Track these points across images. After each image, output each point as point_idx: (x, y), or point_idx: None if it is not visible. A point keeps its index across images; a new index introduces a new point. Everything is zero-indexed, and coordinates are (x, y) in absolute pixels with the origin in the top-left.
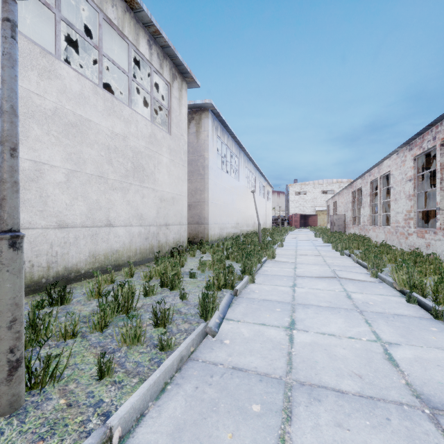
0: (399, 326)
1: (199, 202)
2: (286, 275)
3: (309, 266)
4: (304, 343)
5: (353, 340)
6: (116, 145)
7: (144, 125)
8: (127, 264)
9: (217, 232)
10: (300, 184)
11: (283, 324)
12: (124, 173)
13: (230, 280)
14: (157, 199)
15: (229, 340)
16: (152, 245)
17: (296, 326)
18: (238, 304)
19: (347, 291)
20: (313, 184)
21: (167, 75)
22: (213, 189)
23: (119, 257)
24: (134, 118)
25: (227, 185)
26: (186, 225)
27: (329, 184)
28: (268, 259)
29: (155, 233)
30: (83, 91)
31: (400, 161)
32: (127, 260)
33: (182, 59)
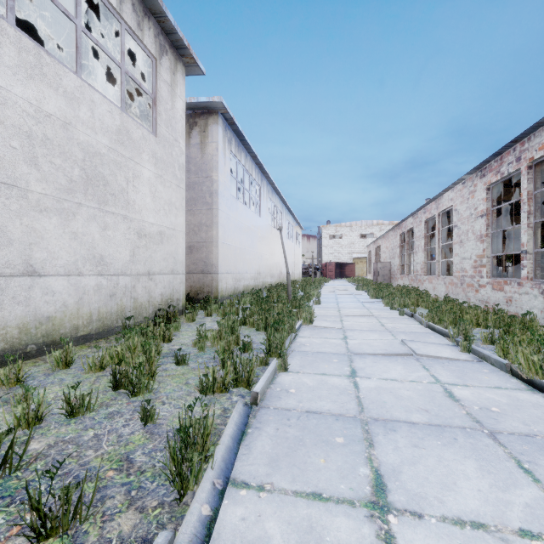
0: None
1: (205, 242)
2: (335, 352)
3: (365, 334)
4: None
5: None
6: (48, 134)
7: (107, 112)
8: (73, 340)
9: (231, 284)
10: (334, 225)
11: (360, 491)
12: (65, 185)
13: (245, 371)
14: (133, 233)
15: None
16: (122, 305)
17: (390, 496)
18: (260, 429)
19: (440, 381)
20: (350, 226)
21: (150, 43)
22: (225, 224)
23: (54, 328)
24: (86, 96)
25: (245, 221)
26: (183, 275)
27: (369, 226)
28: (303, 323)
29: (127, 287)
30: None
31: (468, 192)
32: (71, 333)
33: (175, 23)
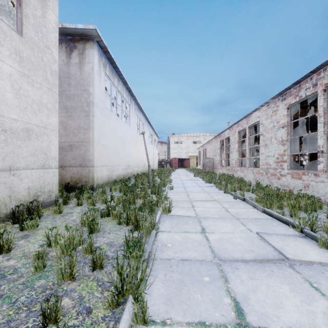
0: None
1: (83, 142)
2: (201, 260)
3: (219, 224)
4: None
5: None
6: None
7: None
8: None
9: (105, 174)
10: (177, 135)
11: None
12: None
13: None
14: None
15: None
16: None
17: None
18: None
19: None
20: (187, 136)
21: None
22: (100, 128)
23: None
24: None
25: (118, 128)
26: (56, 169)
27: (198, 136)
28: (162, 213)
29: None
30: None
31: (271, 111)
32: None
33: None
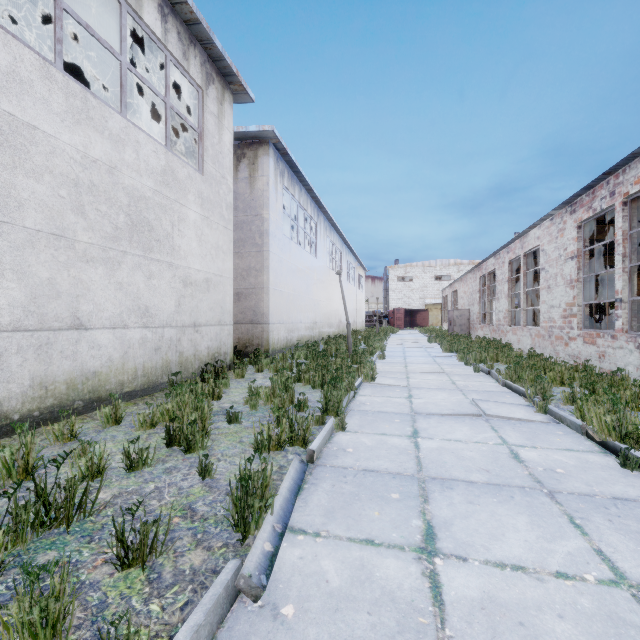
0: (639, 531)
1: (254, 288)
2: (397, 412)
3: (432, 393)
4: (469, 604)
5: (569, 583)
6: (94, 180)
7: (152, 152)
8: (118, 396)
9: (283, 335)
10: (404, 265)
11: (411, 538)
12: (111, 233)
13: (301, 429)
14: (178, 281)
15: (295, 606)
16: (167, 360)
17: (439, 544)
18: (316, 485)
19: (508, 443)
20: (422, 266)
21: (196, 73)
22: (276, 268)
23: (100, 384)
24: (131, 137)
25: (300, 263)
26: (230, 326)
27: (445, 266)
28: (364, 380)
29: (173, 340)
30: (17, 67)
31: (556, 230)
32: (117, 389)
33: (223, 49)
